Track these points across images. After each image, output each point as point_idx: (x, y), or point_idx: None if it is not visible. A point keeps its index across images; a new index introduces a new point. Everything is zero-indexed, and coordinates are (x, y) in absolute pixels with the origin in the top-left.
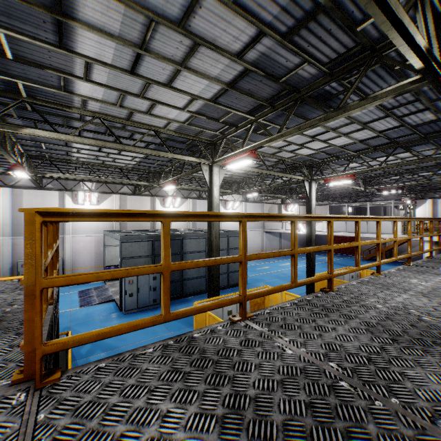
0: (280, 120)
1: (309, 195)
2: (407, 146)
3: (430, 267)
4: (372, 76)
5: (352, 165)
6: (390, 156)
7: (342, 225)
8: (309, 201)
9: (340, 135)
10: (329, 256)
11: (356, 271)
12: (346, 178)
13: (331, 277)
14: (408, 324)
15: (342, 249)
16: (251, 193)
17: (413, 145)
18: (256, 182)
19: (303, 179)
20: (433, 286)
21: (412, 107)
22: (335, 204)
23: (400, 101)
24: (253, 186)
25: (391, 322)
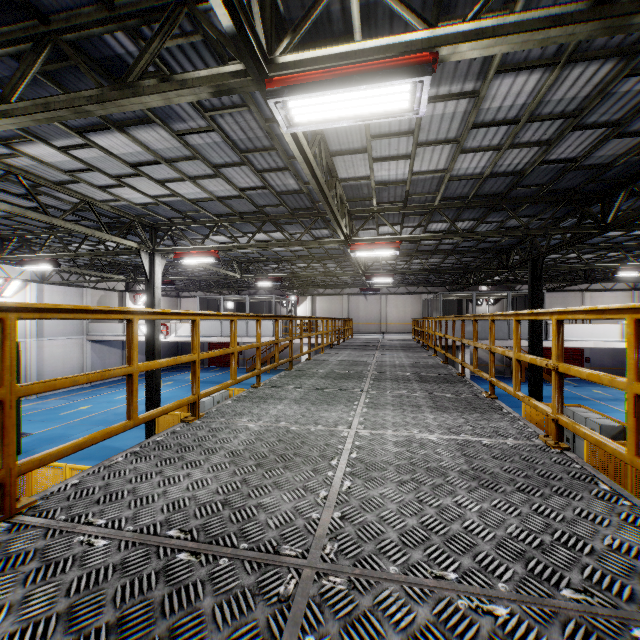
0: (35, 93)
1: (150, 276)
2: (279, 223)
3: (282, 385)
4: (199, 65)
5: (220, 238)
6: (264, 234)
7: (217, 327)
8: (151, 287)
9: (182, 177)
10: (1, 420)
11: (125, 430)
12: (205, 254)
13: (3, 480)
14: (111, 620)
15: (222, 359)
16: (32, 263)
17: (285, 222)
18: (47, 243)
19: (138, 247)
20: (264, 427)
21: (271, 159)
22: (207, 297)
23: (254, 142)
24: (50, 251)
25: (60, 637)
